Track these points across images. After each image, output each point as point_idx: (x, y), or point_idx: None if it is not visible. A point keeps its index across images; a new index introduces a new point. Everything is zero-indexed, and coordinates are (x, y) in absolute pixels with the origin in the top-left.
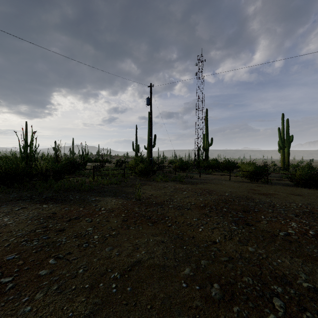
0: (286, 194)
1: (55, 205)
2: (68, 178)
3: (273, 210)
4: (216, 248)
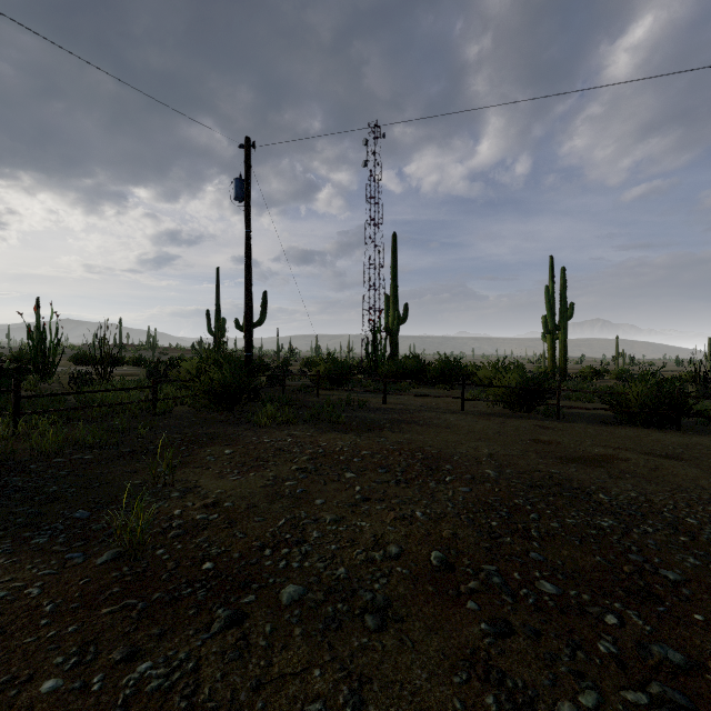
0: (639, 454)
1: None
2: None
3: None
4: None
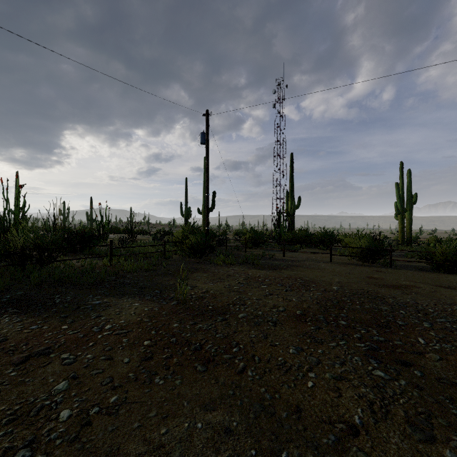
0: (429, 285)
1: (15, 318)
2: (64, 260)
3: (430, 322)
4: (365, 453)
